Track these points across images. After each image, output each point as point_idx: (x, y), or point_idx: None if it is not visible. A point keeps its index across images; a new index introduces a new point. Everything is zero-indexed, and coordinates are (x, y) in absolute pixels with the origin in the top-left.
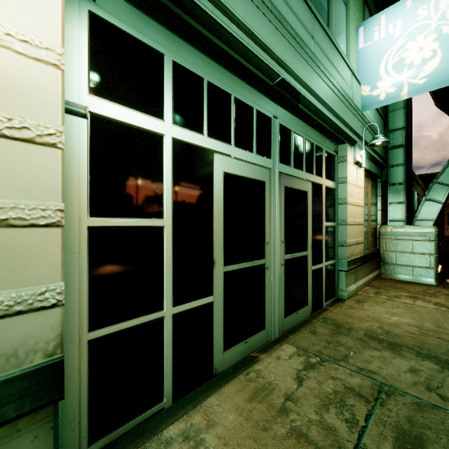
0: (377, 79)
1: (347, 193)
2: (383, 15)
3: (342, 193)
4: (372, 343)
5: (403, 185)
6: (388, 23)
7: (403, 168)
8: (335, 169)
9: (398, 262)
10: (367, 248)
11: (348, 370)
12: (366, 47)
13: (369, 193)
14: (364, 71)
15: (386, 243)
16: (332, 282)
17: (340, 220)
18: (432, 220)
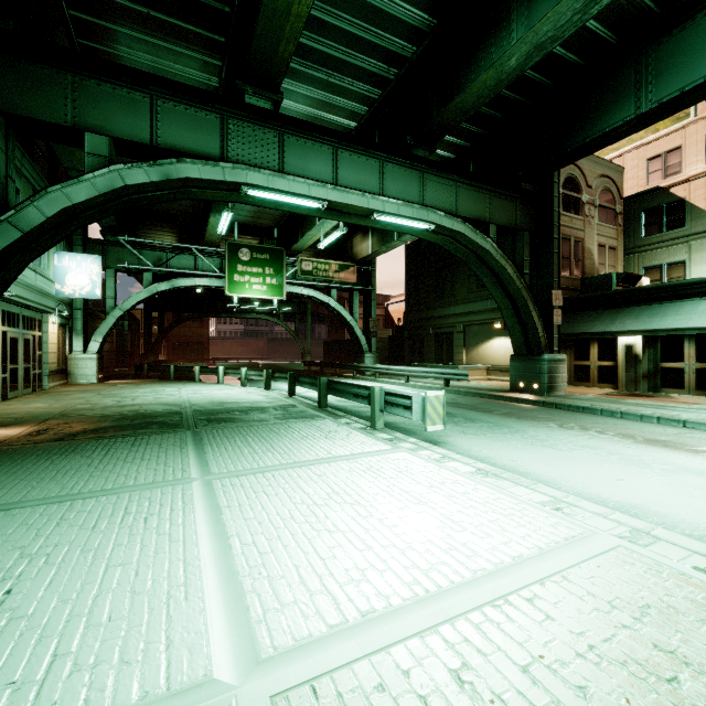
0: (65, 284)
1: (49, 338)
2: (68, 256)
3: (46, 338)
4: (61, 392)
5: (82, 331)
6: (70, 261)
7: (82, 322)
8: (42, 326)
9: (79, 374)
10: (60, 366)
11: (53, 394)
12: (59, 266)
13: (61, 335)
14: (58, 277)
15: (72, 364)
16: (41, 381)
17: (45, 351)
18: (96, 351)
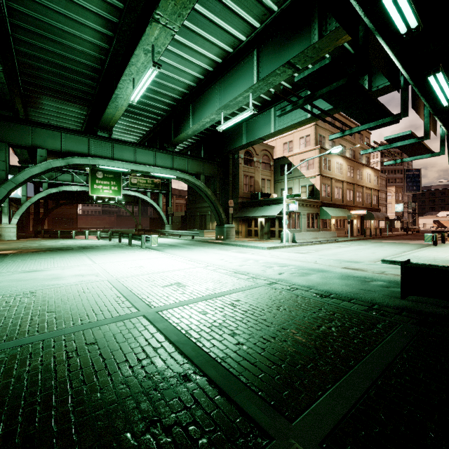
0: None
1: None
2: None
3: None
4: (3, 243)
5: (7, 213)
6: None
7: (8, 208)
8: None
9: (6, 235)
10: None
11: (1, 244)
12: None
13: None
14: None
15: (2, 230)
16: None
17: None
18: (16, 223)
